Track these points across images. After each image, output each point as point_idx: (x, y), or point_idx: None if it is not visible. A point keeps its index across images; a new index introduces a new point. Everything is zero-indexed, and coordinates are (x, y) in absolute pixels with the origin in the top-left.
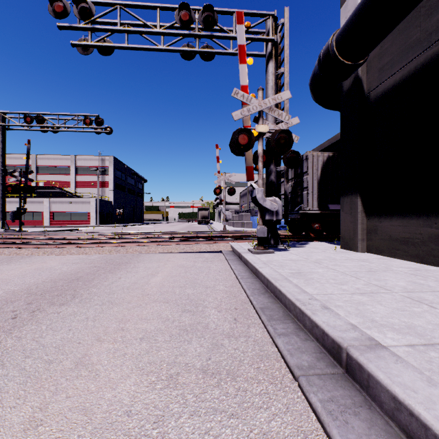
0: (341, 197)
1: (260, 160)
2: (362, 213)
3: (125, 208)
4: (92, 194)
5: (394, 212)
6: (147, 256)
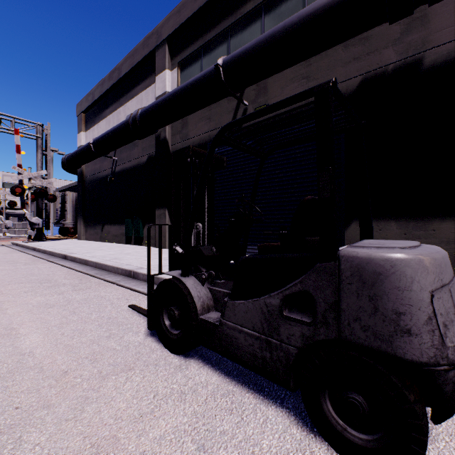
0: (78, 218)
1: (30, 200)
2: (84, 225)
3: None
4: None
5: (90, 225)
6: None
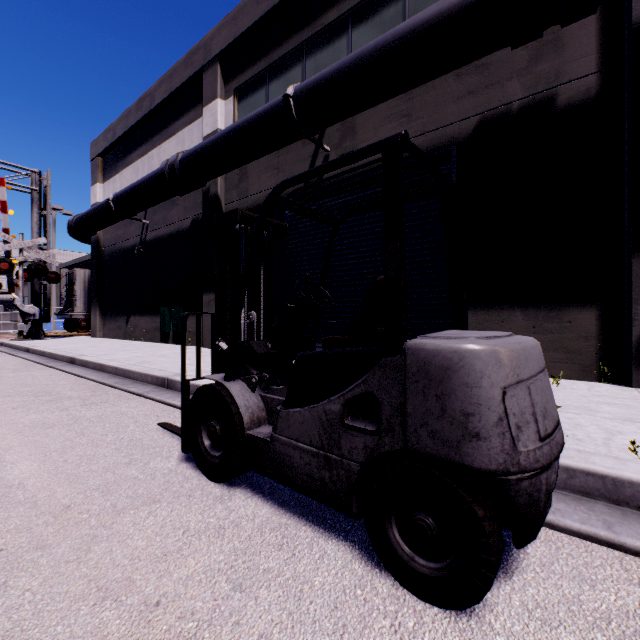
0: (92, 305)
1: (22, 280)
2: (100, 316)
3: None
4: None
5: (110, 316)
6: None
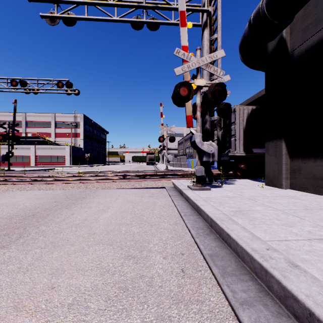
0: (266, 142)
1: (199, 110)
2: (286, 155)
3: (92, 153)
4: (68, 142)
5: (319, 154)
6: (102, 192)
